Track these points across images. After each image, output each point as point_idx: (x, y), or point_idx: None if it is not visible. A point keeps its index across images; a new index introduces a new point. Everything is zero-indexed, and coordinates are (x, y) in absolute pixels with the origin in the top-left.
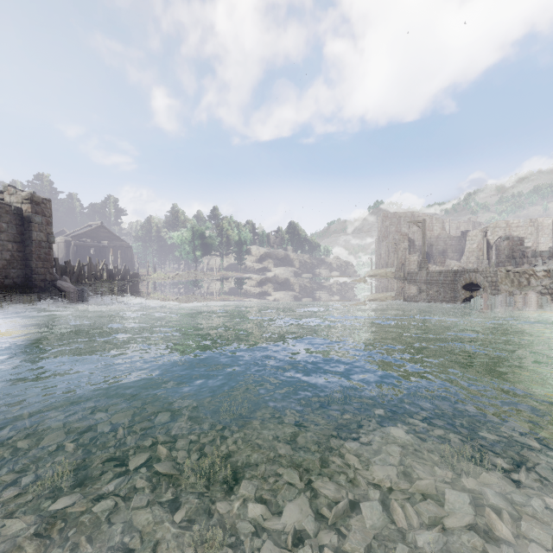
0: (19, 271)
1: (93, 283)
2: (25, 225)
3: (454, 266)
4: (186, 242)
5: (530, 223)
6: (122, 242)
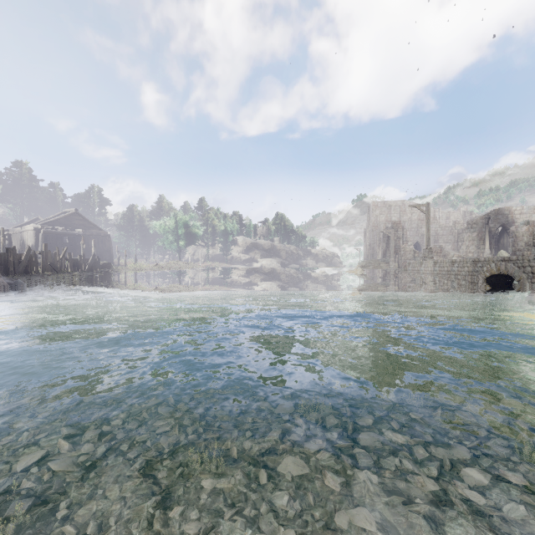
0: None
1: (47, 275)
2: None
3: (453, 256)
4: (168, 231)
5: (534, 210)
6: (99, 230)
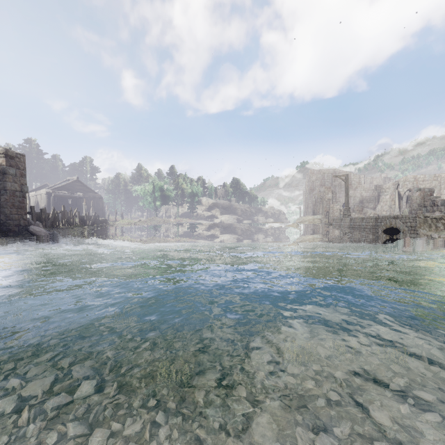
0: None
1: (66, 228)
2: (0, 177)
3: (371, 214)
4: (148, 194)
5: (435, 177)
6: (94, 194)
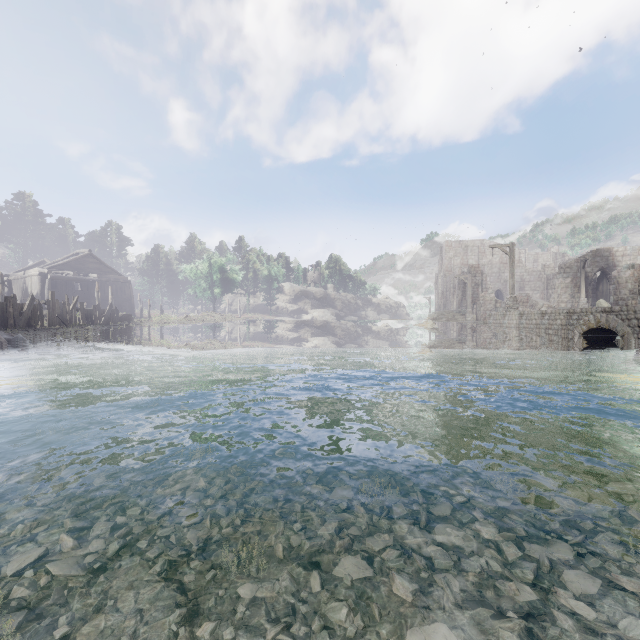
0: None
1: (54, 329)
2: None
3: (543, 306)
4: (201, 276)
5: None
6: (117, 276)
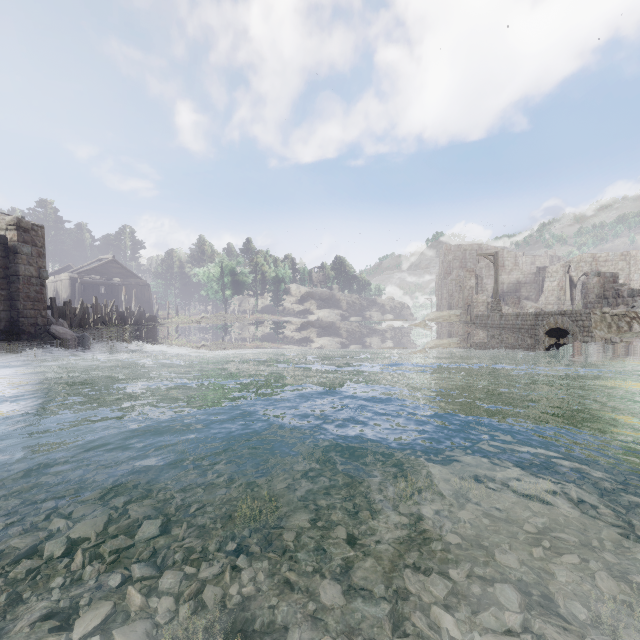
0: (2, 314)
1: (99, 328)
2: (10, 257)
3: (531, 308)
4: (213, 279)
5: (621, 256)
6: (138, 279)
